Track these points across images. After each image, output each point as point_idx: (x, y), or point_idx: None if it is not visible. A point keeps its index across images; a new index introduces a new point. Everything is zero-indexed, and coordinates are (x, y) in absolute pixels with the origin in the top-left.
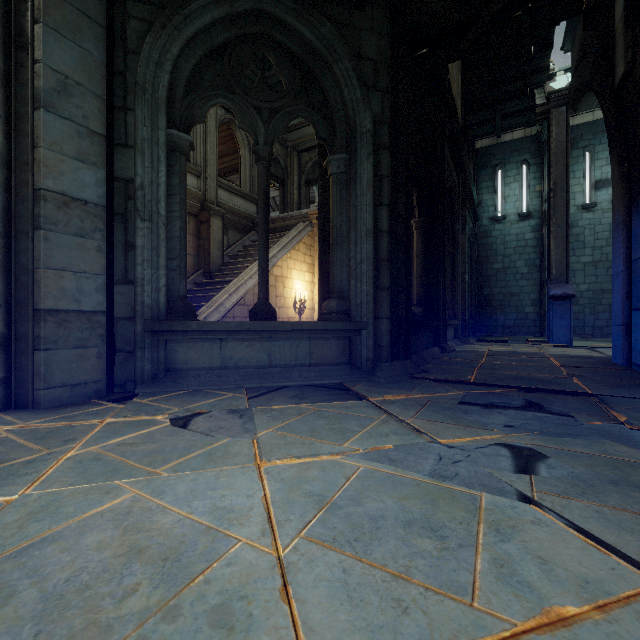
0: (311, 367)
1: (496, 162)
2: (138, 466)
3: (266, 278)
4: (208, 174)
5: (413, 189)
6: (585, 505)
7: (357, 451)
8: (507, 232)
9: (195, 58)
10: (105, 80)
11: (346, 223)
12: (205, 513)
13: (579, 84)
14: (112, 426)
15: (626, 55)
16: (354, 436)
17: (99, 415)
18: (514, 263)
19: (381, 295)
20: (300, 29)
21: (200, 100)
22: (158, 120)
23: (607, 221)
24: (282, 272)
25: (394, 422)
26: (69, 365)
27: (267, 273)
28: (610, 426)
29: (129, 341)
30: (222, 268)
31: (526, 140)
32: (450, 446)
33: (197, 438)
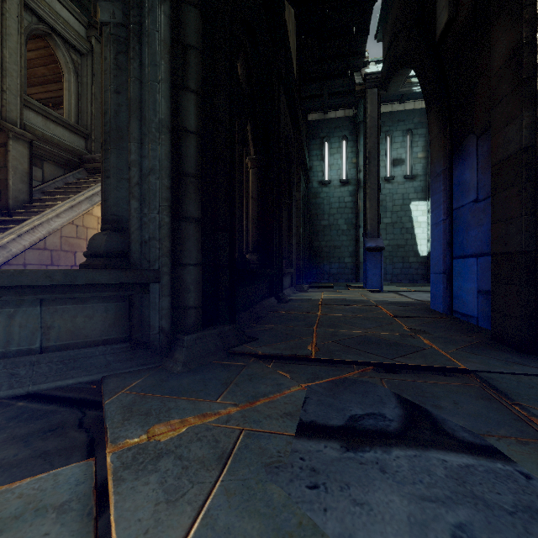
0: (43, 355)
1: (323, 134)
2: None
3: None
4: (6, 86)
5: (247, 118)
6: None
7: None
8: (332, 195)
9: None
10: None
11: (127, 109)
12: None
13: (392, 61)
14: None
15: (450, 2)
16: None
17: None
18: (337, 221)
19: (185, 229)
20: None
21: None
22: None
23: (401, 191)
24: None
25: None
26: None
27: None
28: None
29: None
30: (28, 205)
31: (346, 119)
32: None
33: None
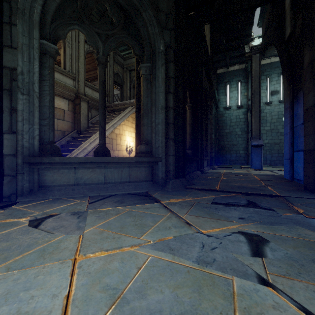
0: (130, 183)
1: (226, 80)
2: None
3: (104, 132)
4: (79, 79)
5: (187, 88)
6: (304, 285)
7: (149, 242)
8: (231, 114)
9: None
10: None
11: (150, 102)
12: None
13: (266, 42)
14: None
15: (291, 23)
16: (148, 230)
17: None
18: (235, 129)
19: (169, 142)
20: None
21: (63, 25)
22: (33, 33)
23: (276, 110)
24: (120, 132)
25: (174, 218)
26: None
27: (104, 129)
28: (296, 216)
29: (13, 169)
30: (87, 129)
31: (240, 70)
32: (209, 235)
33: (41, 236)
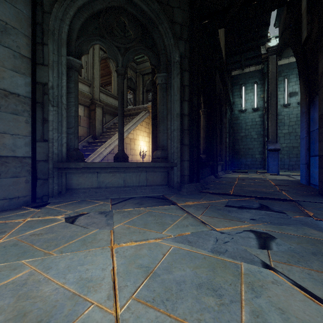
0: (147, 187)
1: (241, 82)
2: (39, 249)
3: (123, 139)
4: (94, 85)
5: (201, 94)
6: (301, 269)
7: (170, 236)
8: (247, 117)
9: (83, 18)
10: (30, 27)
11: (166, 110)
12: (73, 283)
13: (283, 43)
14: (30, 223)
15: (307, 27)
16: (168, 227)
17: (24, 216)
18: (250, 133)
19: (184, 148)
20: (141, 5)
21: (86, 41)
22: (62, 51)
23: (295, 112)
24: (133, 136)
25: (191, 218)
26: (8, 187)
27: (123, 136)
28: (305, 218)
29: (45, 173)
30: (102, 134)
31: (256, 72)
32: (222, 232)
33: (78, 230)
